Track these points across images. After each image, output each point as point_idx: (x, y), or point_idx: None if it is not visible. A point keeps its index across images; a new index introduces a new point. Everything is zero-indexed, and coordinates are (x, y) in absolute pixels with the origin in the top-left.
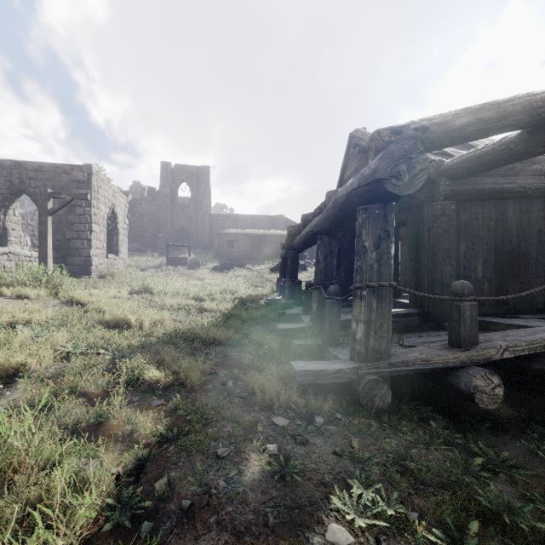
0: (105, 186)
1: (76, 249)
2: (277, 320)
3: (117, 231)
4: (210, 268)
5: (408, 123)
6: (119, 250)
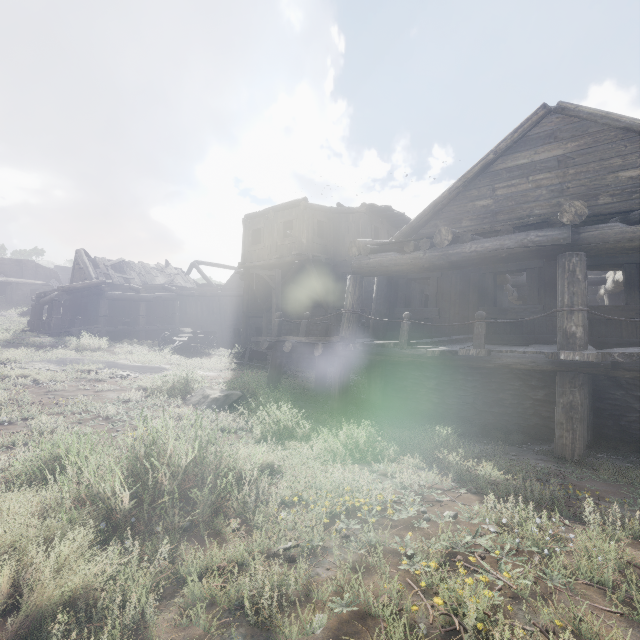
0: None
1: None
2: None
3: None
4: None
5: (66, 285)
6: None
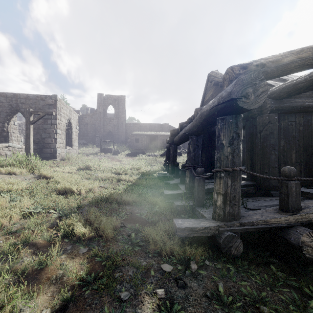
0: (64, 107)
1: (48, 144)
2: (164, 186)
3: (72, 133)
4: (125, 154)
5: (251, 61)
6: (73, 144)
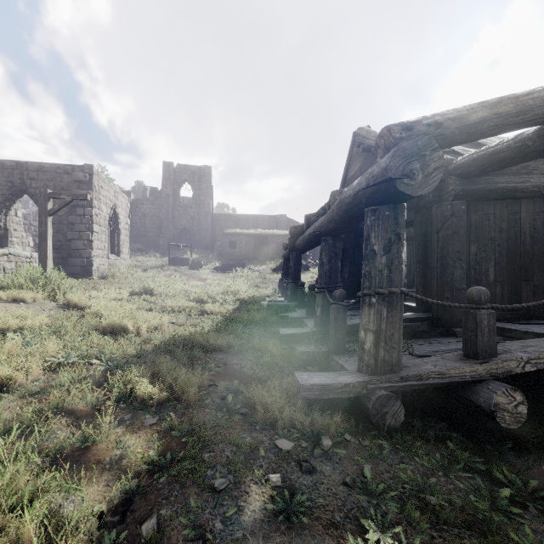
0: (106, 186)
1: (77, 250)
2: (279, 323)
3: (119, 231)
4: (212, 268)
5: (420, 118)
6: (121, 251)
